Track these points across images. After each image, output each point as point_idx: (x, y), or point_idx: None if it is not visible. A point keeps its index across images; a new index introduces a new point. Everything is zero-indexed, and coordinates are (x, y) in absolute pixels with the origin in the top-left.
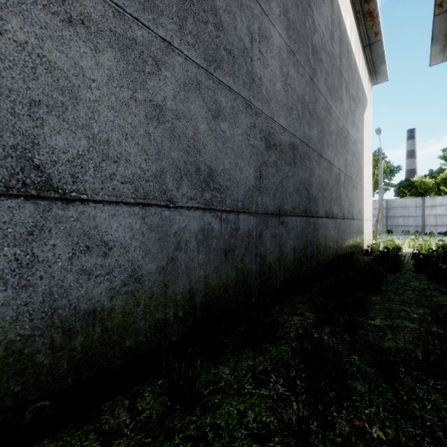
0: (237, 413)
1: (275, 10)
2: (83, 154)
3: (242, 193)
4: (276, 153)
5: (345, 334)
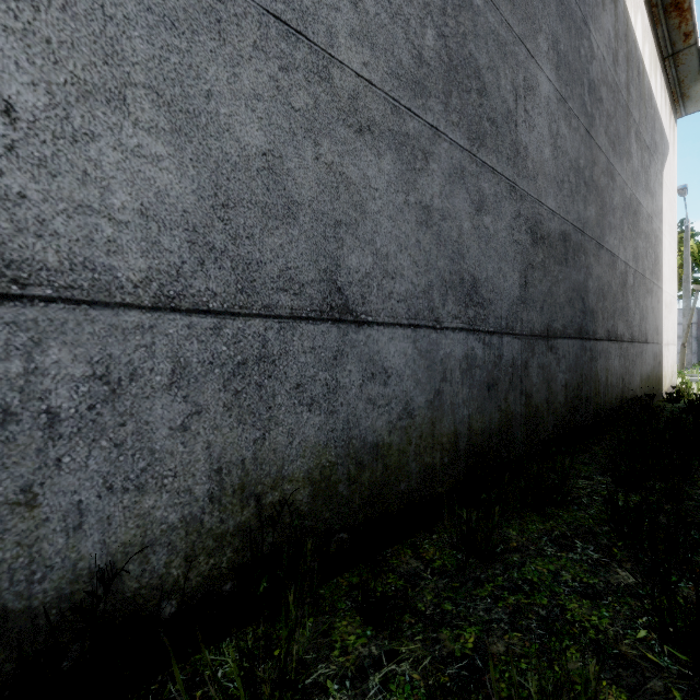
0: (548, 572)
1: (542, 45)
2: (369, 272)
3: (505, 307)
4: (544, 249)
5: (665, 505)
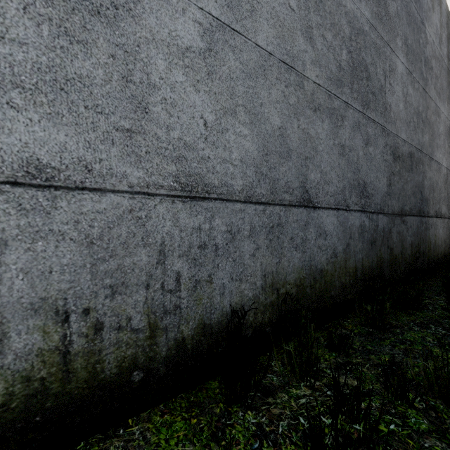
0: (418, 337)
1: (399, 43)
2: (318, 181)
3: (379, 198)
4: (399, 163)
5: None
